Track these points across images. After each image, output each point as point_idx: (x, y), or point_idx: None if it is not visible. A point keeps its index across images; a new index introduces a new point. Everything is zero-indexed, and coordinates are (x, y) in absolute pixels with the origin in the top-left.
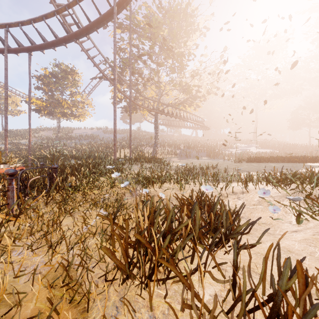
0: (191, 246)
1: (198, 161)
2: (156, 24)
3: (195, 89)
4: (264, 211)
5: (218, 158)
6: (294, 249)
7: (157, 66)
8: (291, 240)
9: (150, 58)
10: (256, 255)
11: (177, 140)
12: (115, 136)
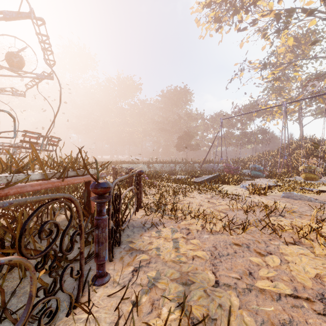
0: None
1: None
2: None
3: None
4: None
5: None
6: None
7: None
8: None
9: None
10: None
11: None
12: None
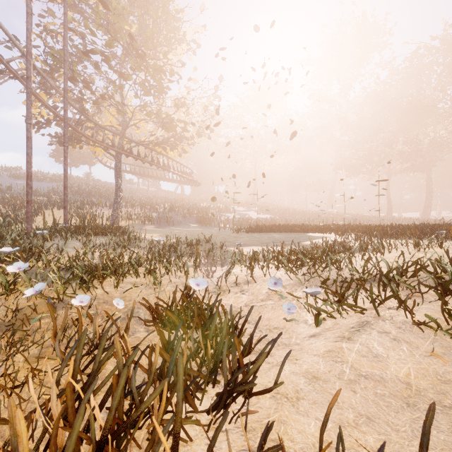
0: (169, 417)
1: (185, 231)
2: (118, 10)
3: (181, 127)
4: (275, 308)
5: (212, 225)
6: (320, 373)
7: (120, 77)
8: (313, 354)
9: (106, 60)
10: (276, 400)
11: (154, 198)
12: (30, 186)
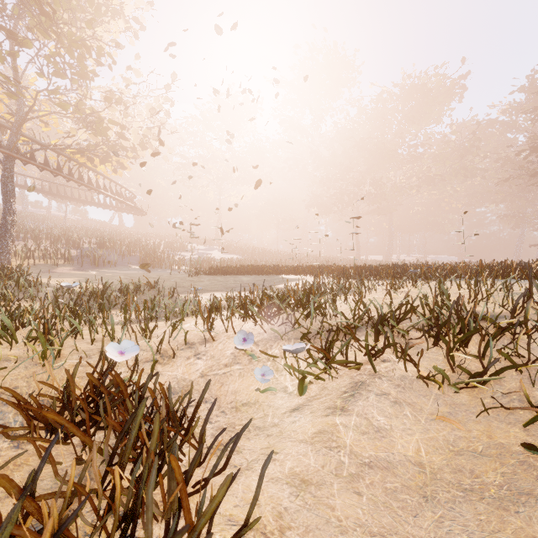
0: None
1: (121, 274)
2: None
3: (116, 131)
4: (244, 374)
5: (162, 267)
6: (311, 471)
7: (9, 38)
8: (298, 440)
9: None
10: None
11: (75, 229)
12: None
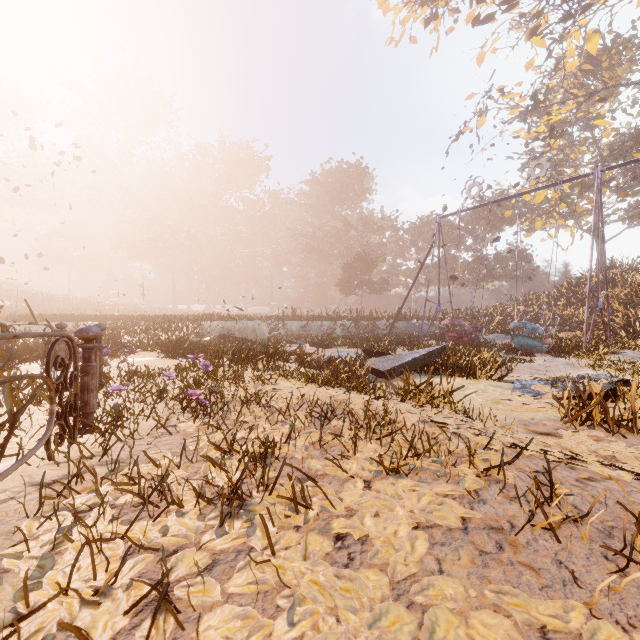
0: None
1: None
2: None
3: None
4: None
5: None
6: None
7: None
8: None
9: None
10: None
11: None
12: None
